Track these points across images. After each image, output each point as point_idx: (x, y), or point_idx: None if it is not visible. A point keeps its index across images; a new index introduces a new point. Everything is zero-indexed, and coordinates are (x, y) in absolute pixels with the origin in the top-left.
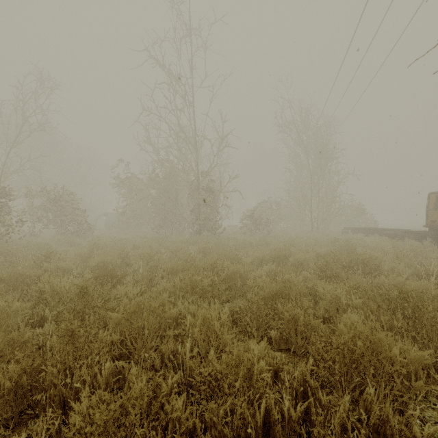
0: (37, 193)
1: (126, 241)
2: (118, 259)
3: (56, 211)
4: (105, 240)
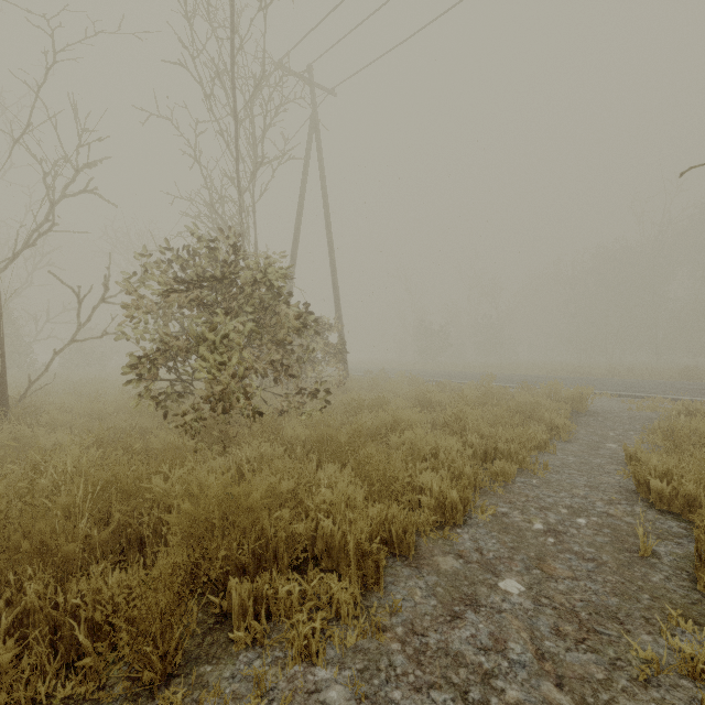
0: None
1: None
2: None
3: None
4: None
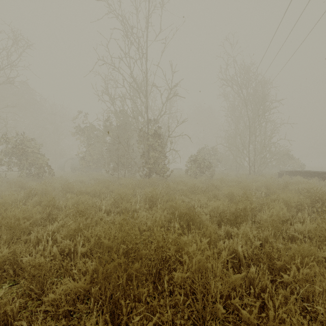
0: (1, 139)
1: (75, 185)
2: (37, 215)
3: (19, 156)
4: (57, 183)
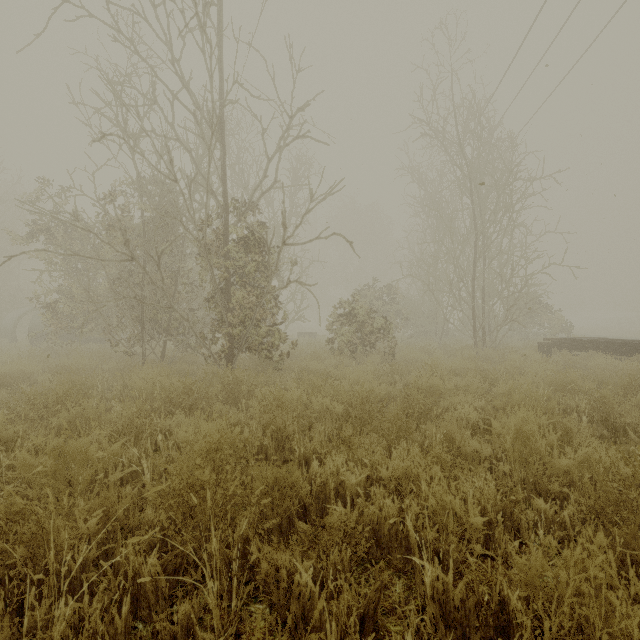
0: None
1: None
2: None
3: None
4: None
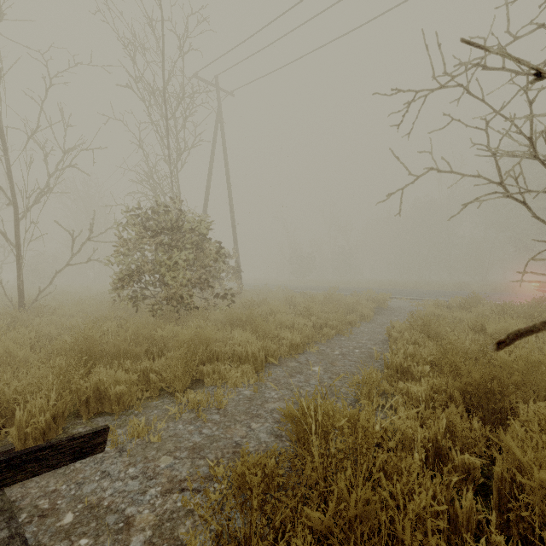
0: None
1: None
2: None
3: None
4: None
